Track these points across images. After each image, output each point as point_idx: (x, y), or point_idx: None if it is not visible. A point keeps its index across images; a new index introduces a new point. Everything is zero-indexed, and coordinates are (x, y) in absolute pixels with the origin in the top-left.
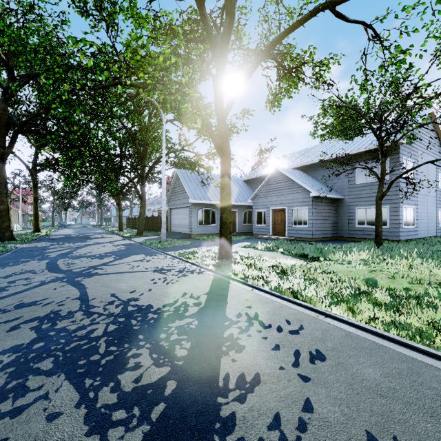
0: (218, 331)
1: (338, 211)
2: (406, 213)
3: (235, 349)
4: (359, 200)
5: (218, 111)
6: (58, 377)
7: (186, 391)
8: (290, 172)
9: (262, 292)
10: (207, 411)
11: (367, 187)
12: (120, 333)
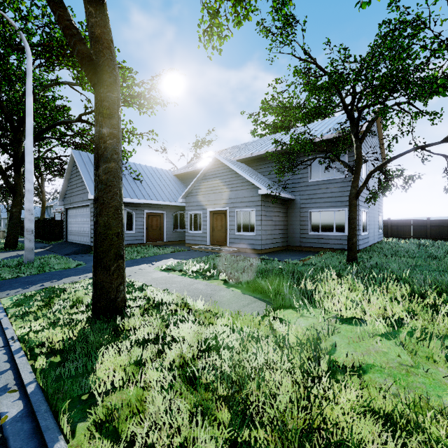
0: None
1: (289, 215)
2: (362, 217)
3: None
4: (313, 202)
5: None
6: None
7: None
8: (233, 163)
9: None
10: None
11: (322, 186)
12: None
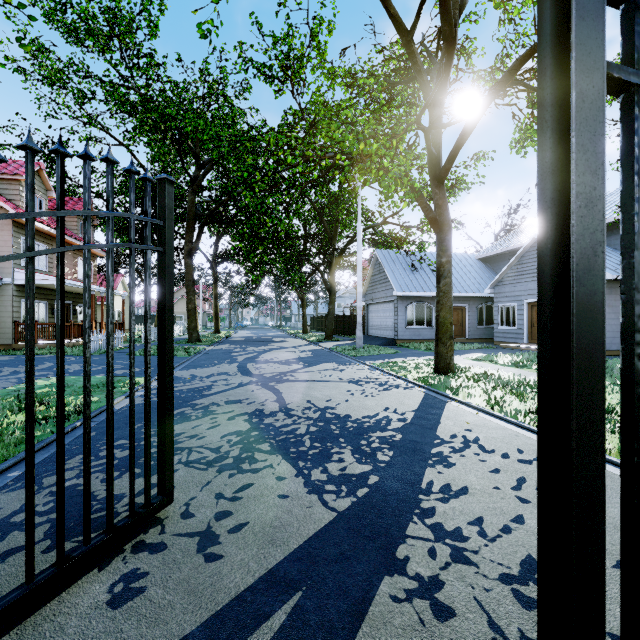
0: (424, 447)
1: None
2: None
3: (443, 464)
4: None
5: (432, 173)
6: (276, 456)
7: (388, 485)
8: None
9: (492, 417)
10: (408, 501)
11: None
12: (321, 434)
